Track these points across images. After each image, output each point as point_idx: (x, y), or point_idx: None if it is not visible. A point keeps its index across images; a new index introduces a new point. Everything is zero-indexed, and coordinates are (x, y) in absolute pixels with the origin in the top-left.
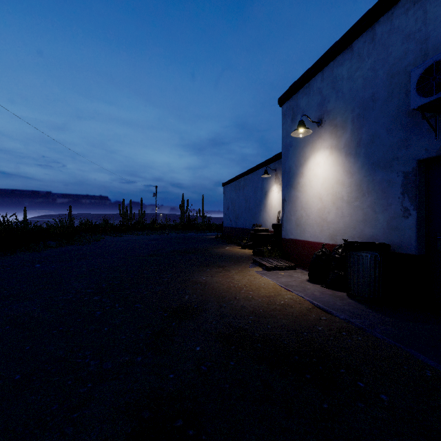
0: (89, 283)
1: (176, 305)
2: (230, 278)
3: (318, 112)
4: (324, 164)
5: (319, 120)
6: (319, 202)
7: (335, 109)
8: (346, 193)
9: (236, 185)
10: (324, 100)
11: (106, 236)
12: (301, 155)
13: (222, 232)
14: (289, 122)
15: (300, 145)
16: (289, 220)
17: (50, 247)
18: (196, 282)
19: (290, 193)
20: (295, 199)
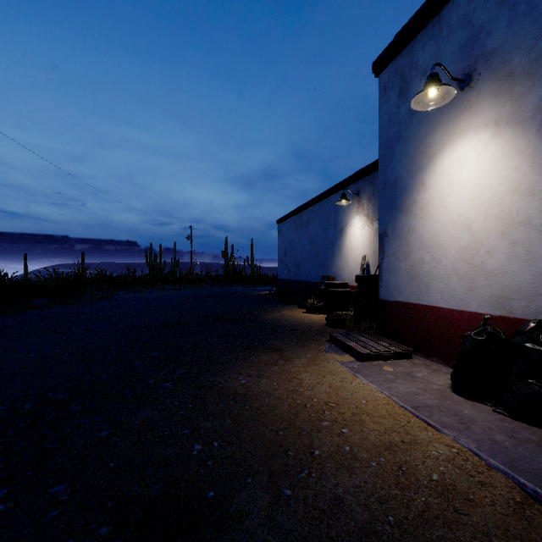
0: (1, 399)
1: (158, 490)
2: (294, 379)
3: (462, 62)
4: (478, 158)
5: (464, 77)
6: (464, 233)
7: (509, 42)
8: (540, 210)
9: (297, 221)
10: (478, 35)
11: (123, 292)
12: (421, 151)
13: (277, 287)
14: (395, 99)
15: (419, 133)
16: (395, 268)
17: (36, 307)
18: (227, 394)
19: (396, 221)
20: (408, 231)
